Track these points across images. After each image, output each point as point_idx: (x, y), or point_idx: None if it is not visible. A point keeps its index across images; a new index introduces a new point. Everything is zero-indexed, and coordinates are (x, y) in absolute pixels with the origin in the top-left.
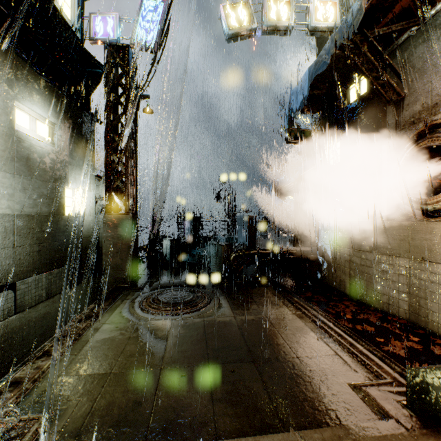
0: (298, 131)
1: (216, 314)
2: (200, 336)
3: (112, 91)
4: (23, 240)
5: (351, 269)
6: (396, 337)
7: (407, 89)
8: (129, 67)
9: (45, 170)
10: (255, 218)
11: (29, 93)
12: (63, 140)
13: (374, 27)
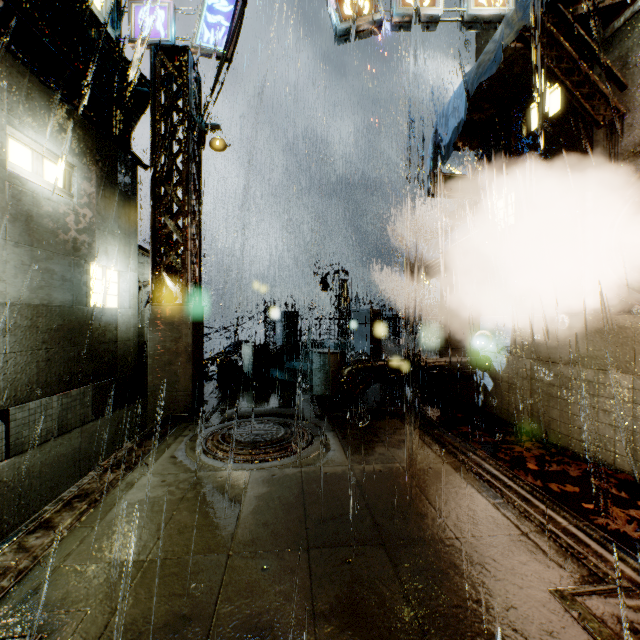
0: (447, 177)
1: (321, 461)
2: (294, 498)
3: (163, 118)
4: (21, 344)
5: (533, 390)
6: (615, 502)
7: (630, 100)
8: (188, 80)
9: (57, 236)
10: (380, 313)
11: (30, 115)
12: (87, 192)
13: (576, 0)
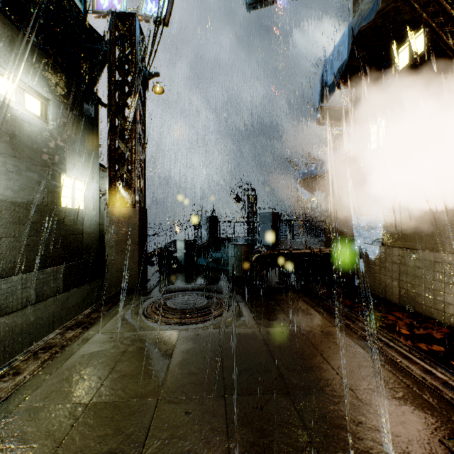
0: (331, 110)
1: (235, 324)
2: (214, 353)
3: (117, 67)
4: (6, 231)
5: (401, 272)
6: None
7: None
8: (135, 38)
9: (35, 151)
10: (279, 216)
11: (13, 57)
12: (59, 120)
13: None
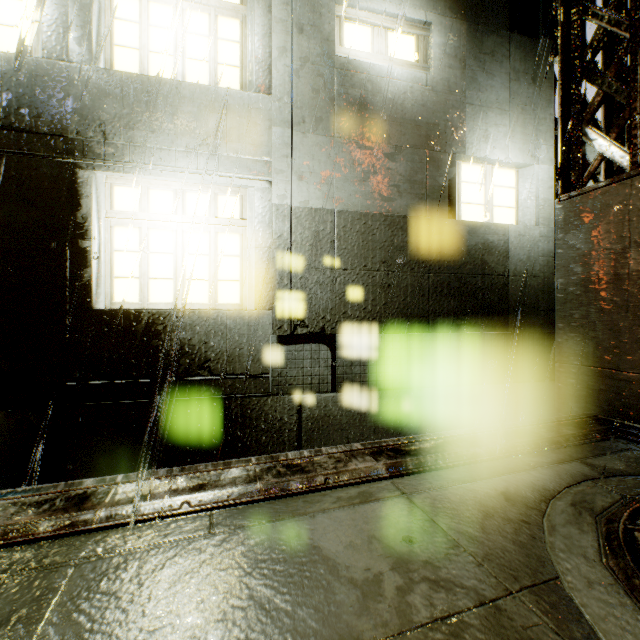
0: None
1: None
2: None
3: None
4: (352, 260)
5: None
6: None
7: None
8: None
9: (400, 124)
10: None
11: None
12: (449, 55)
13: None
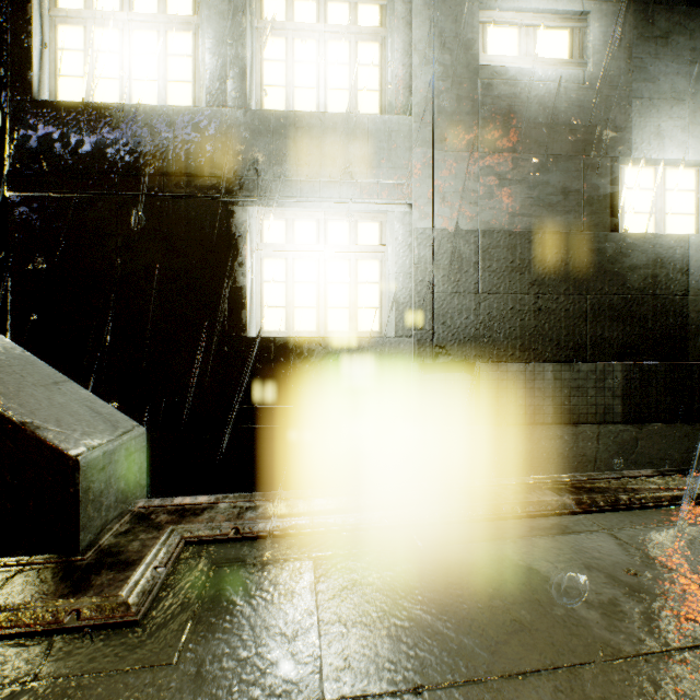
0: None
1: None
2: None
3: None
4: (497, 283)
5: None
6: None
7: None
8: None
9: (552, 131)
10: None
11: None
12: (611, 45)
13: None
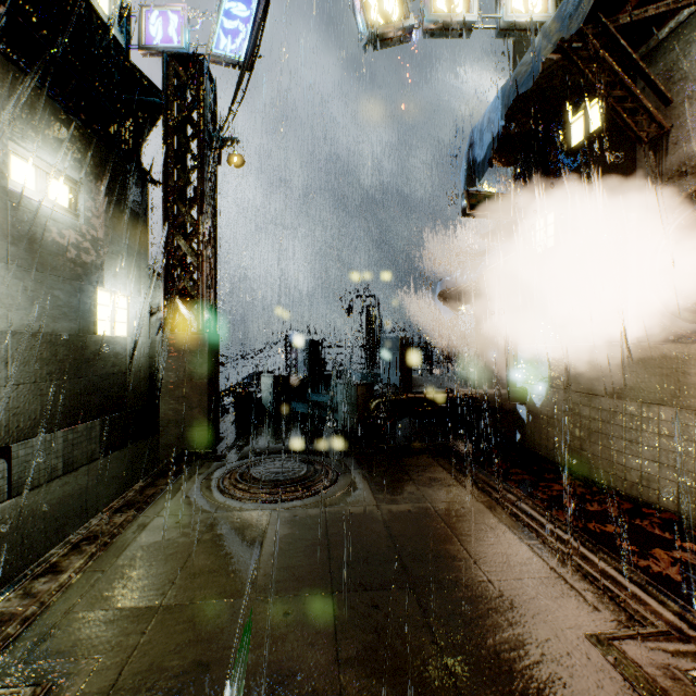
0: (482, 196)
1: (347, 501)
2: (318, 540)
3: (176, 131)
4: (24, 375)
5: (573, 425)
6: (659, 543)
7: (675, 116)
8: (203, 91)
9: (62, 259)
10: (410, 342)
11: (34, 129)
12: (94, 211)
13: (618, 9)
